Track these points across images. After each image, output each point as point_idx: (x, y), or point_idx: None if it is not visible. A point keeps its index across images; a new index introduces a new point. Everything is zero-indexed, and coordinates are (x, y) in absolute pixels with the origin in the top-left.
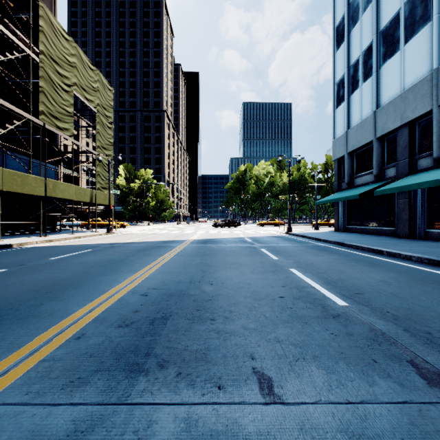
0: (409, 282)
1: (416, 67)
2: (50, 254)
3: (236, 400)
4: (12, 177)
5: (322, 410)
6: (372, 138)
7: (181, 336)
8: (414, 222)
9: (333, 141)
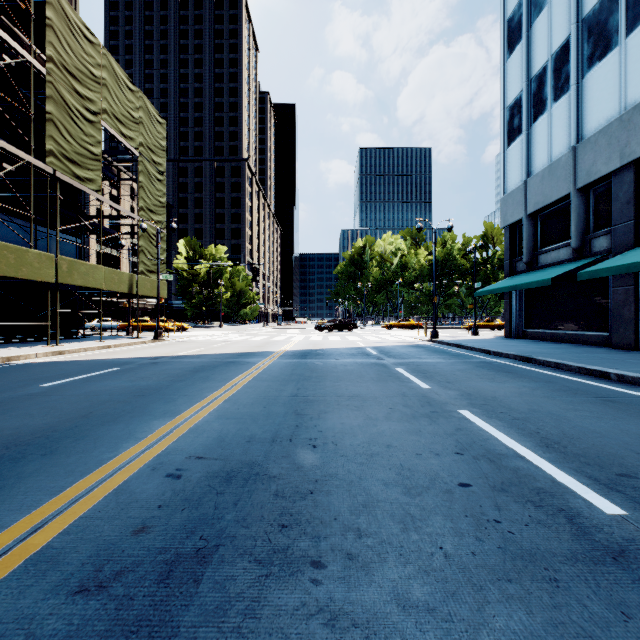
0: None
1: None
2: (45, 377)
3: None
4: None
5: None
6: (569, 190)
7: None
8: None
9: (503, 198)
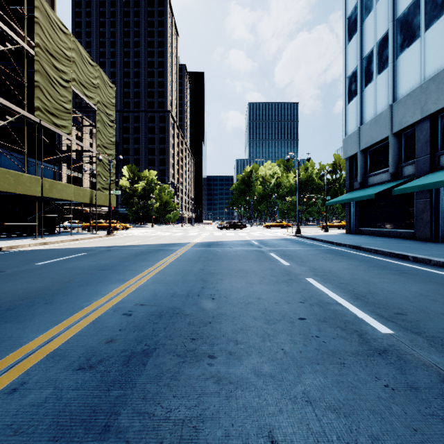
0: None
1: (438, 55)
2: (37, 259)
3: None
4: (4, 176)
5: None
6: (388, 134)
7: (163, 389)
8: (436, 224)
9: (345, 139)
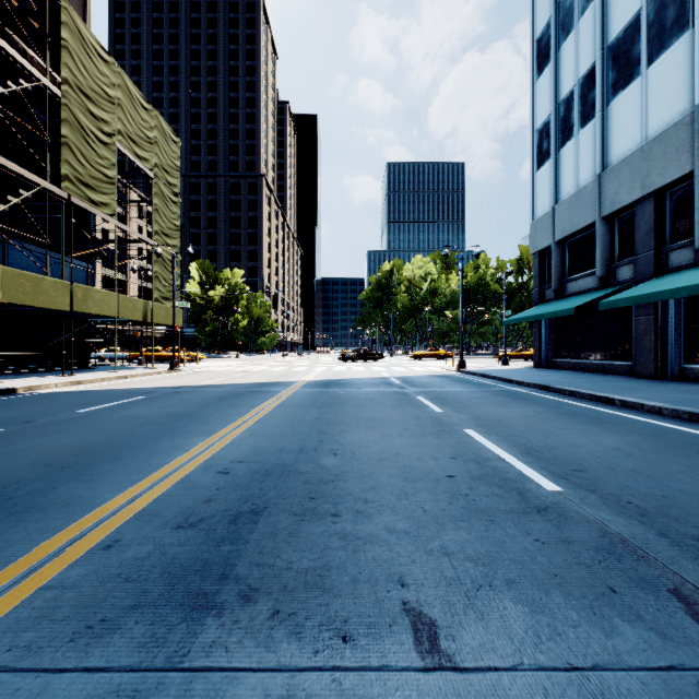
0: (660, 451)
1: (666, 103)
2: (76, 405)
3: (373, 663)
4: (16, 281)
5: (525, 682)
6: (595, 218)
7: (281, 544)
8: (663, 353)
9: (532, 224)
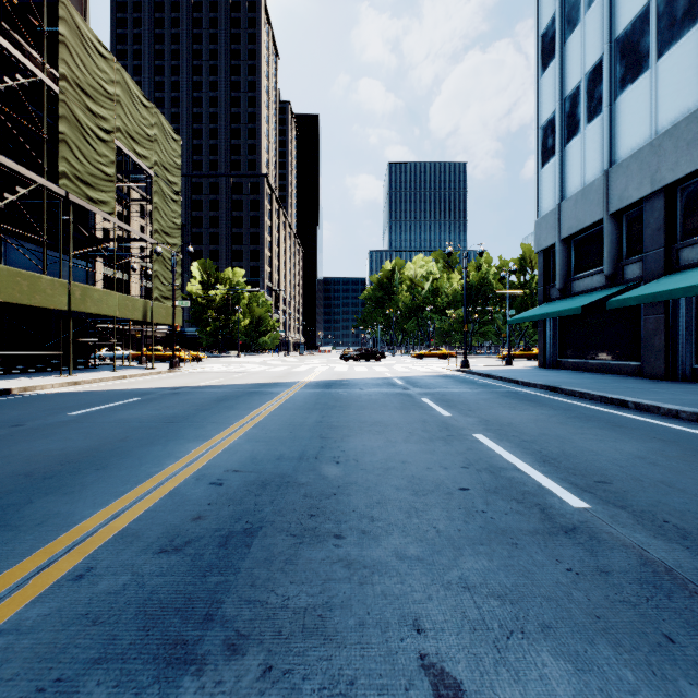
0: (687, 459)
1: (677, 96)
2: (70, 406)
3: None
4: (12, 280)
5: None
6: (602, 215)
7: (276, 574)
8: (673, 353)
9: (537, 222)
